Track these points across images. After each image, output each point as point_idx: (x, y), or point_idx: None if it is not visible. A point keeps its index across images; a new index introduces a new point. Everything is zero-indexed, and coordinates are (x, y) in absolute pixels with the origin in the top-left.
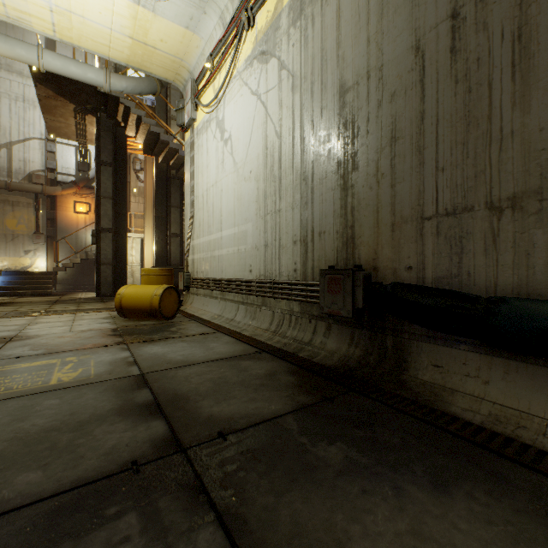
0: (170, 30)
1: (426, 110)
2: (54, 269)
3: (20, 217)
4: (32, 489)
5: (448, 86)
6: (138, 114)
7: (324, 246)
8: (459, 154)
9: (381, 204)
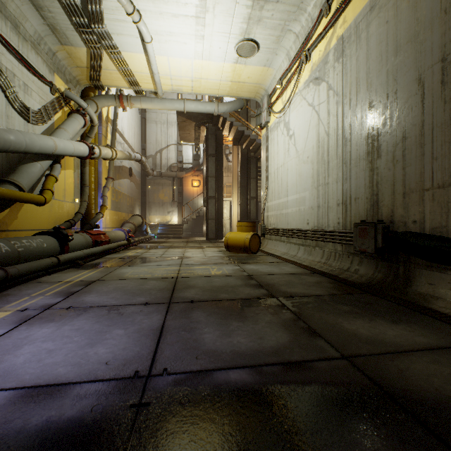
0: (254, 70)
1: (425, 120)
2: (182, 222)
3: (166, 192)
4: (227, 297)
5: (439, 105)
6: (230, 121)
7: (358, 207)
8: (446, 149)
9: (396, 180)
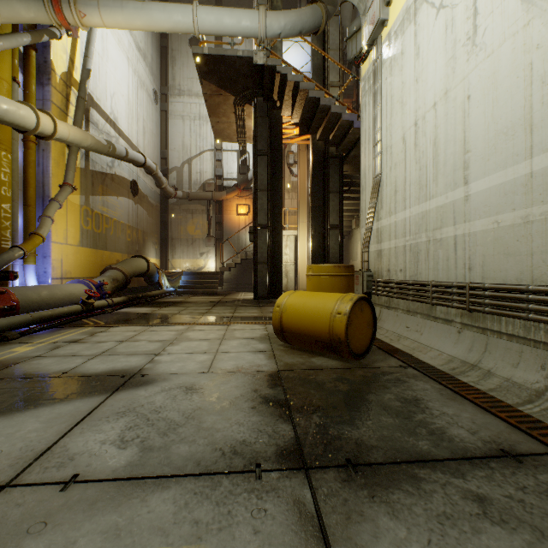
0: None
1: None
2: (220, 269)
3: (197, 223)
4: None
5: None
6: (295, 80)
7: None
8: None
9: None
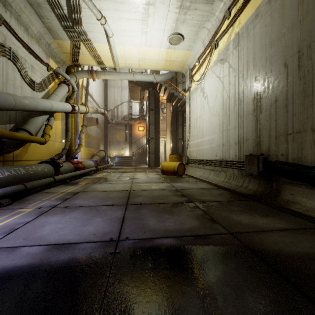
0: (180, 53)
1: (288, 90)
2: (132, 155)
3: (120, 135)
4: (162, 202)
5: (297, 81)
6: (165, 86)
7: (248, 145)
8: (301, 108)
9: (271, 128)
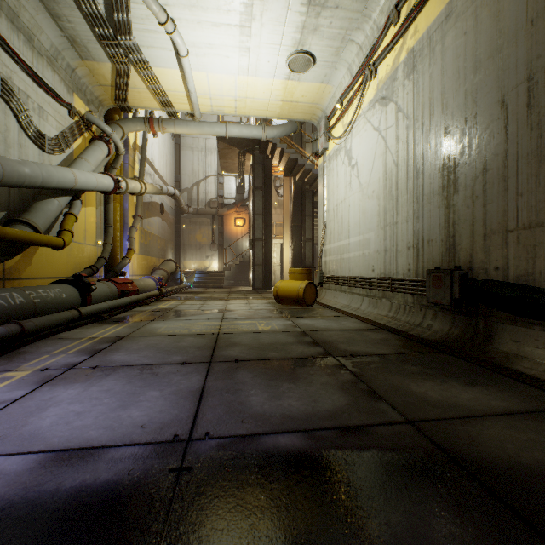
0: (309, 88)
1: (509, 150)
2: (223, 269)
3: (204, 233)
4: (277, 356)
5: (525, 132)
6: (281, 147)
7: (432, 251)
8: (533, 183)
9: (475, 219)
